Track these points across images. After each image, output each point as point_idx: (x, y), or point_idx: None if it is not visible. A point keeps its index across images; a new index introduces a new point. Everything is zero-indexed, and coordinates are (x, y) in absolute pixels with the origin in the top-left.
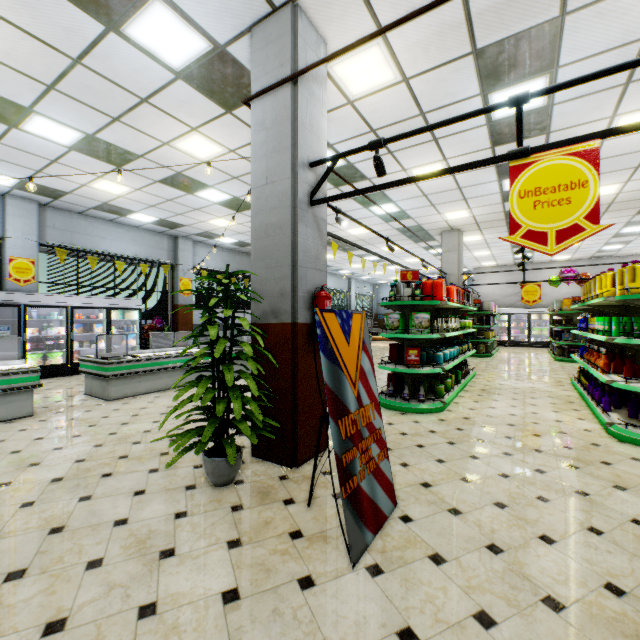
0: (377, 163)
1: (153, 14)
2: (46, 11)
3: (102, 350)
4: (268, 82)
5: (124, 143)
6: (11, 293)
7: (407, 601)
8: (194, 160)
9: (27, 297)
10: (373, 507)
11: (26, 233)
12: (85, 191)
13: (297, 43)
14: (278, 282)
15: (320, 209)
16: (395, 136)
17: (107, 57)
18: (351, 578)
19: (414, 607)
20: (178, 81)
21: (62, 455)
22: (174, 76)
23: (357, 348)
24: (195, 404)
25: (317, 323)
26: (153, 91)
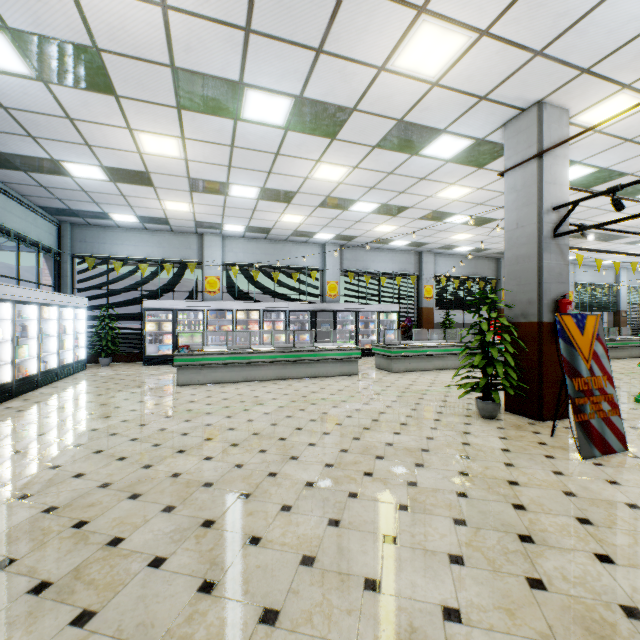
0: (614, 203)
1: (439, 141)
2: (383, 159)
3: (373, 341)
4: (518, 159)
5: (402, 203)
6: (330, 304)
7: (617, 476)
8: (447, 201)
9: (337, 306)
10: (601, 439)
11: (334, 265)
12: (368, 234)
13: (542, 129)
14: (526, 294)
15: (562, 237)
16: (631, 182)
17: (407, 167)
18: (579, 462)
19: (622, 478)
20: (447, 164)
21: (388, 393)
22: (445, 162)
23: (590, 338)
24: (451, 381)
25: (556, 322)
26: (429, 173)
